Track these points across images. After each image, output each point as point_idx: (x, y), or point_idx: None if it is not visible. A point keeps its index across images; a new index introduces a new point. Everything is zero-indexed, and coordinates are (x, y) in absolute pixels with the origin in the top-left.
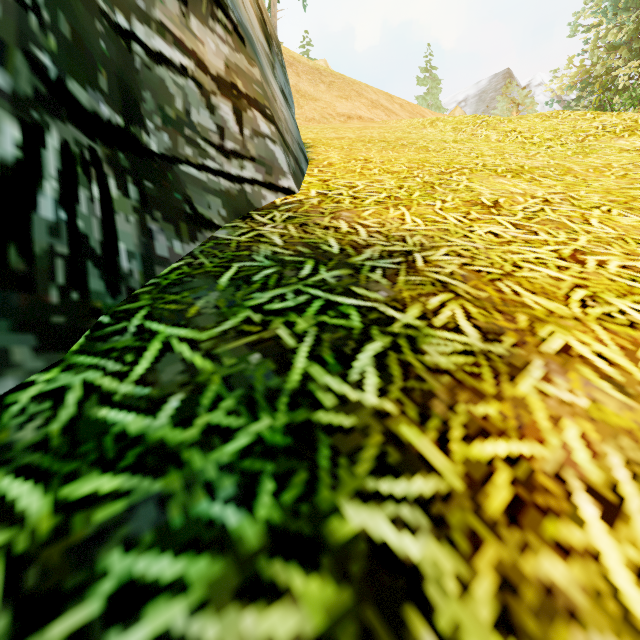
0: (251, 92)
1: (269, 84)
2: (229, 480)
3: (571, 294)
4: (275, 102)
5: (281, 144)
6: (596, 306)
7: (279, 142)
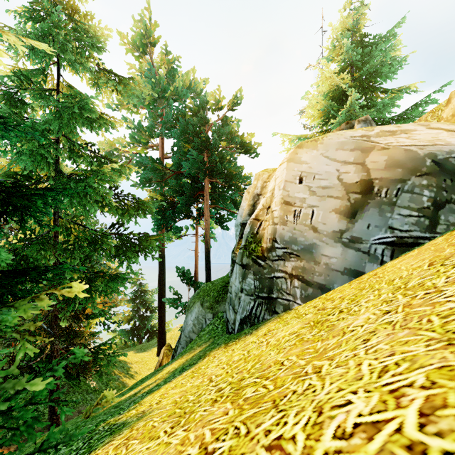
0: (297, 273)
1: (316, 258)
2: (230, 340)
3: (227, 350)
4: (316, 265)
5: (301, 287)
6: (223, 352)
7: (300, 287)
